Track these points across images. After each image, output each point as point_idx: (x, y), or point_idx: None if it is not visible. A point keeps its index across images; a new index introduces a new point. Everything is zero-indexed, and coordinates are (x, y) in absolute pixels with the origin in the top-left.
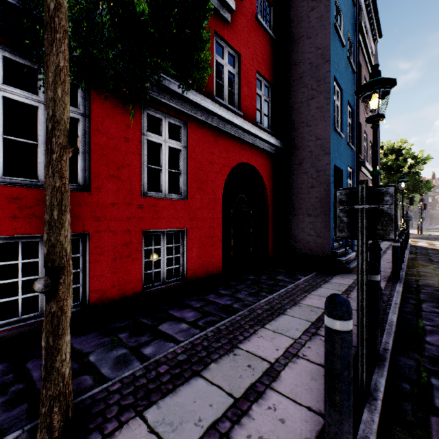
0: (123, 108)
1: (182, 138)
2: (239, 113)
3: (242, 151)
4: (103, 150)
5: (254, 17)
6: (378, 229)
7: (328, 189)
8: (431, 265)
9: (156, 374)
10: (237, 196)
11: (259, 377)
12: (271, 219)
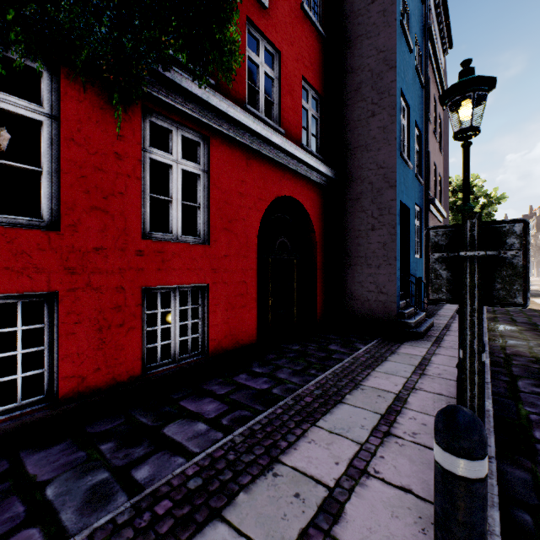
0: (112, 109)
1: (202, 158)
2: (279, 130)
3: (283, 180)
4: (82, 170)
5: (299, 6)
6: (496, 288)
7: (394, 232)
8: (516, 327)
9: (151, 519)
10: (277, 240)
11: (313, 516)
12: (321, 271)
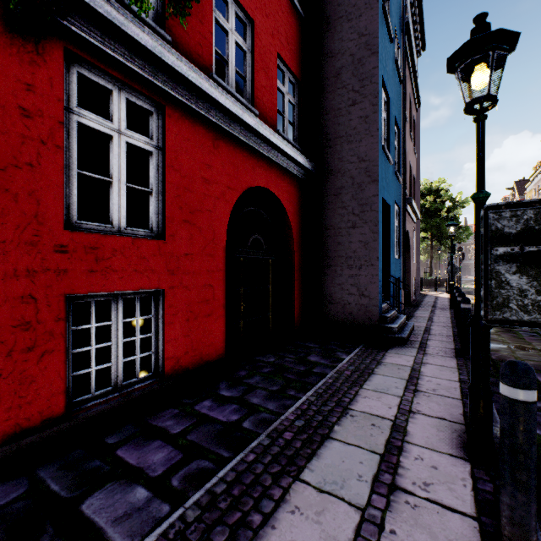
0: (15, 45)
1: (155, 132)
2: (252, 110)
3: (257, 169)
4: None
5: None
6: None
7: (376, 230)
8: (492, 329)
9: None
10: (250, 237)
11: None
12: (299, 272)
